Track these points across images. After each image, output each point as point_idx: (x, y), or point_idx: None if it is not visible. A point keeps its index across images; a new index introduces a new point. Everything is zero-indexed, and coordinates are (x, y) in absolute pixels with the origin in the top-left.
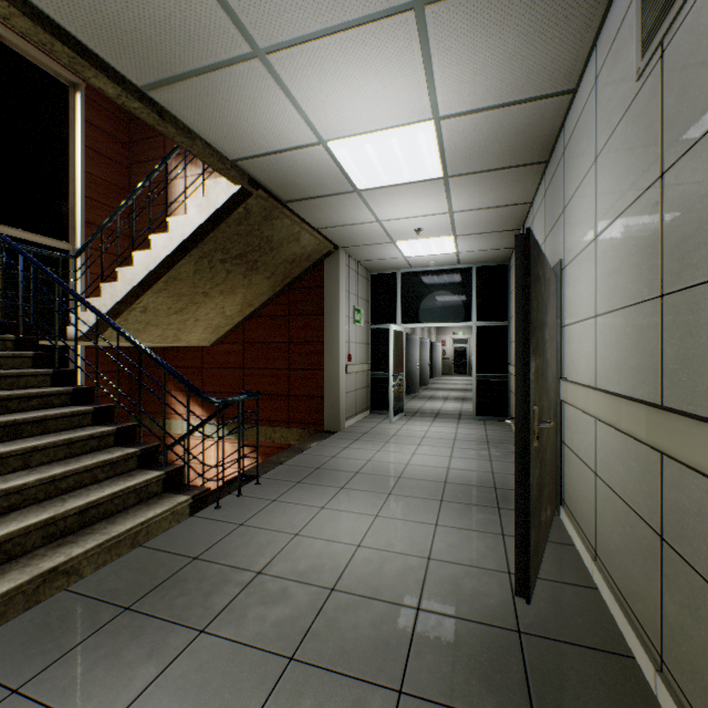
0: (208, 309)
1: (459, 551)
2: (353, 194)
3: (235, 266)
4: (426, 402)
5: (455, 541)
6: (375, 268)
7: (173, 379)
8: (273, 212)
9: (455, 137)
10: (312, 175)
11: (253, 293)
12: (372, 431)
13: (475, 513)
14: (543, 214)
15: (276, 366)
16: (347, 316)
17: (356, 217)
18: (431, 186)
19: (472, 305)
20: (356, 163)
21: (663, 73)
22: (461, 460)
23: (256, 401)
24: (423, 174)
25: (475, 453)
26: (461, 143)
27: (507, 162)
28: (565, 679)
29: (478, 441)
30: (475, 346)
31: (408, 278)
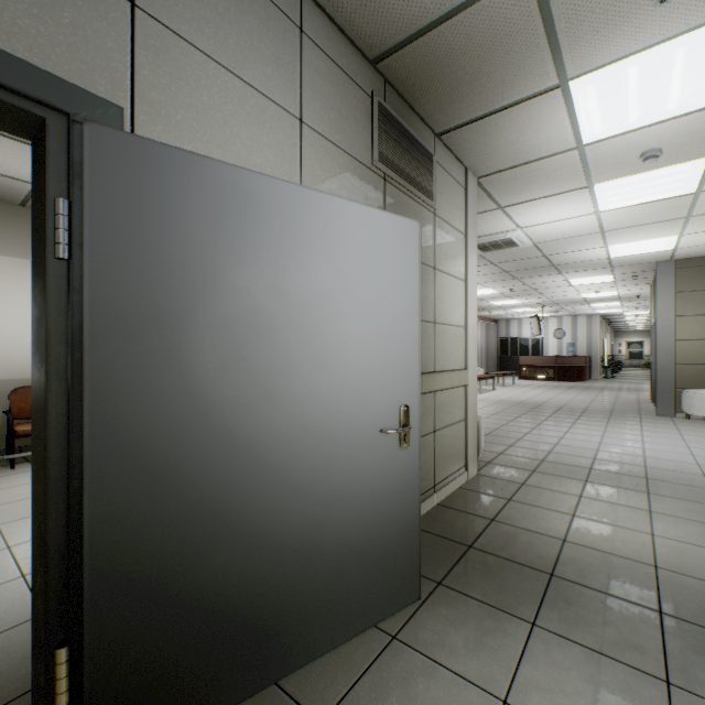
0: None
1: (441, 700)
2: None
3: None
4: None
5: None
6: None
7: None
8: None
9: None
10: None
11: None
12: None
13: None
14: None
15: None
16: None
17: None
18: None
19: None
20: None
21: (386, 192)
22: None
23: None
24: None
25: None
26: None
27: None
28: (432, 556)
29: None
30: None
31: None
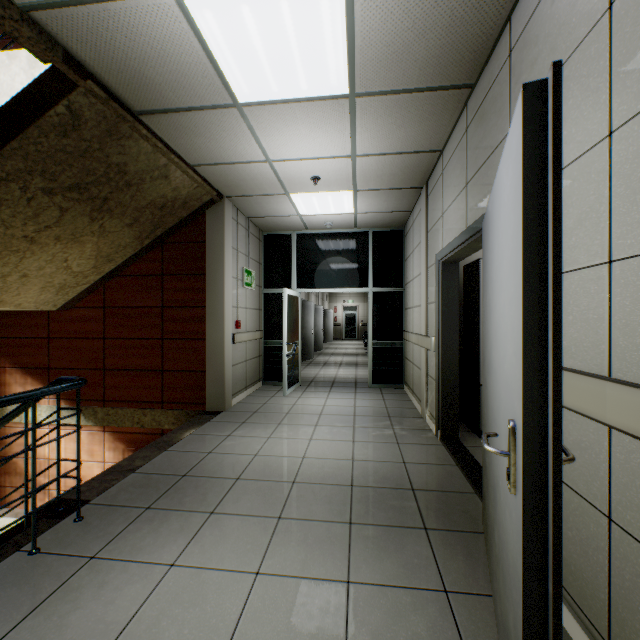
0: (41, 261)
1: None
2: (233, 110)
3: (71, 201)
4: (321, 368)
5: (381, 623)
6: (268, 227)
7: (7, 353)
8: (121, 127)
9: (371, 16)
10: (168, 63)
11: (111, 244)
12: (263, 409)
13: (398, 546)
14: (463, 155)
15: (146, 336)
16: (235, 278)
17: (241, 151)
18: (334, 109)
19: (369, 271)
20: (232, 47)
21: None
22: (366, 446)
23: (120, 377)
24: (324, 85)
25: (379, 433)
26: (378, 30)
27: (429, 78)
28: None
29: (379, 416)
30: (371, 313)
31: (304, 240)
